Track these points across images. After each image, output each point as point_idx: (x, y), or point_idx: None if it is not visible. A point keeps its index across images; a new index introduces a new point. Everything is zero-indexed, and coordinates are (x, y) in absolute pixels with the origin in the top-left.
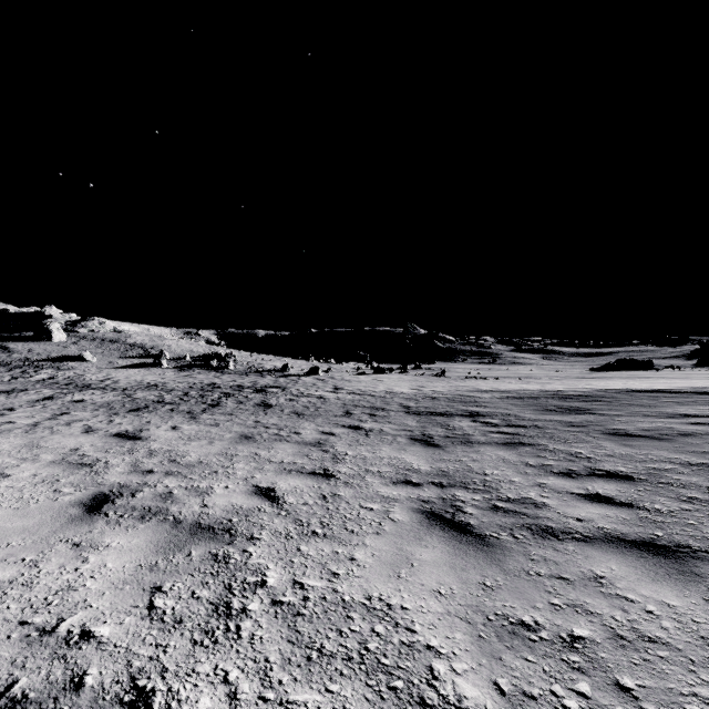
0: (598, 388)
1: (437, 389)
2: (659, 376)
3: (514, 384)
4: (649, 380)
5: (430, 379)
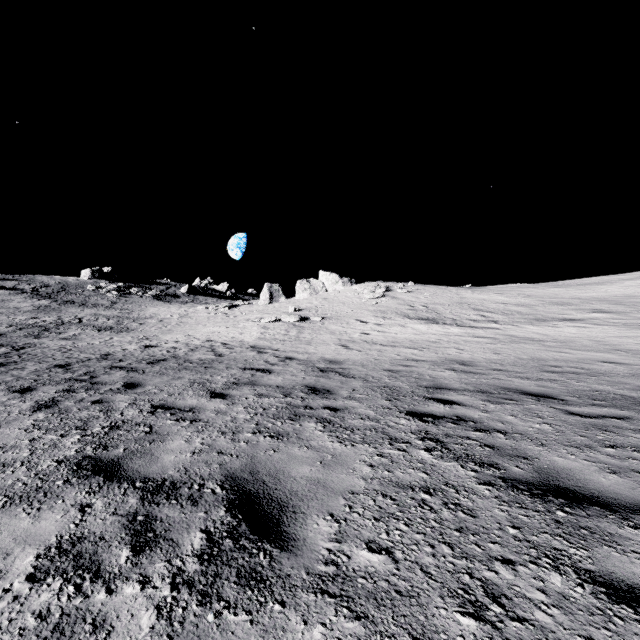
0: None
1: None
2: None
3: None
4: None
5: None
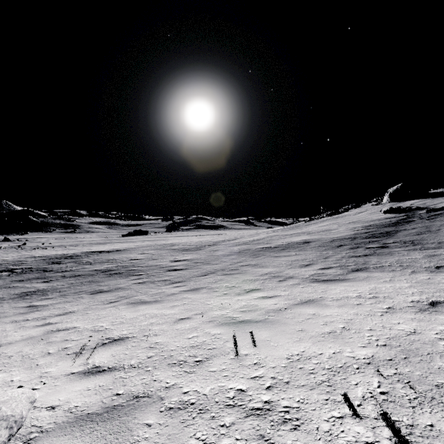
0: (86, 251)
1: (7, 258)
2: (133, 240)
3: (56, 251)
4: (117, 244)
5: (8, 251)
